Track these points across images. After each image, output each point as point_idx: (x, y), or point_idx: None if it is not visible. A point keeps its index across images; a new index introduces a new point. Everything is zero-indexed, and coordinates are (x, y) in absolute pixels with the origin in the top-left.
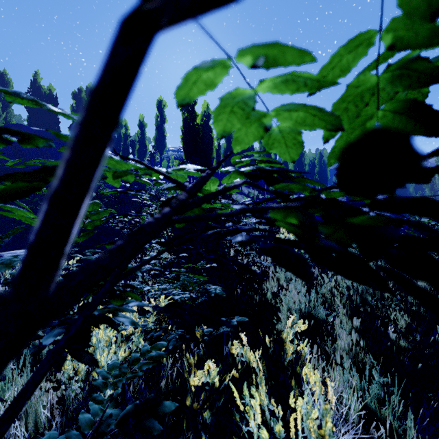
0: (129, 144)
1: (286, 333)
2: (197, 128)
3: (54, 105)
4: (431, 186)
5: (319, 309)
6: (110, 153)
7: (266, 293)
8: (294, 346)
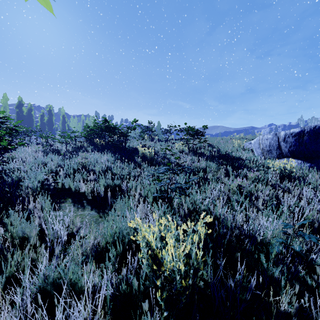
0: None
1: None
2: (24, 116)
3: None
4: None
5: None
6: None
7: None
8: None
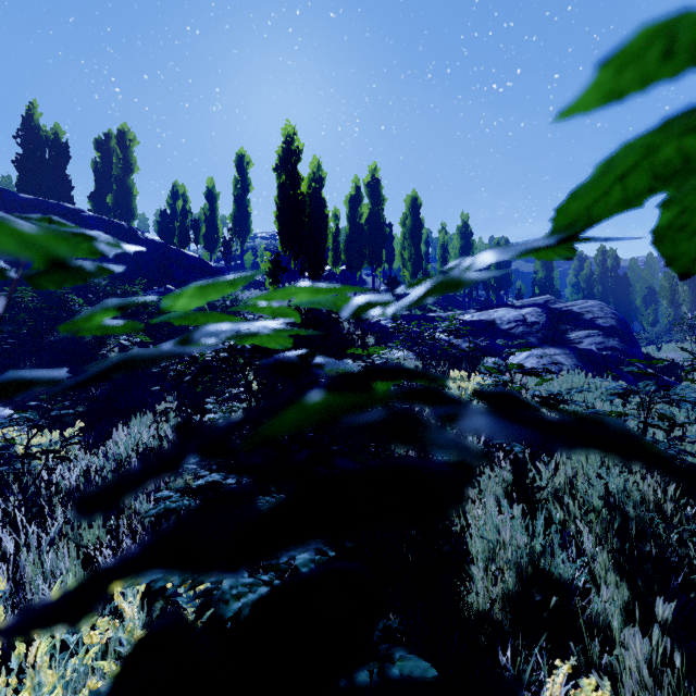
0: (190, 225)
1: None
2: (302, 200)
3: (63, 160)
4: (672, 297)
5: (557, 558)
6: (156, 240)
7: None
8: None
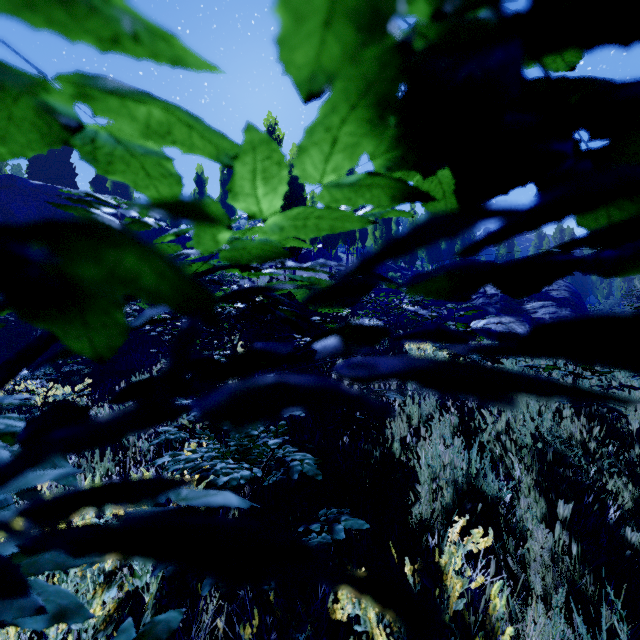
0: None
1: (447, 554)
2: None
3: (68, 150)
4: None
5: (487, 478)
6: None
7: (392, 443)
8: (464, 581)
